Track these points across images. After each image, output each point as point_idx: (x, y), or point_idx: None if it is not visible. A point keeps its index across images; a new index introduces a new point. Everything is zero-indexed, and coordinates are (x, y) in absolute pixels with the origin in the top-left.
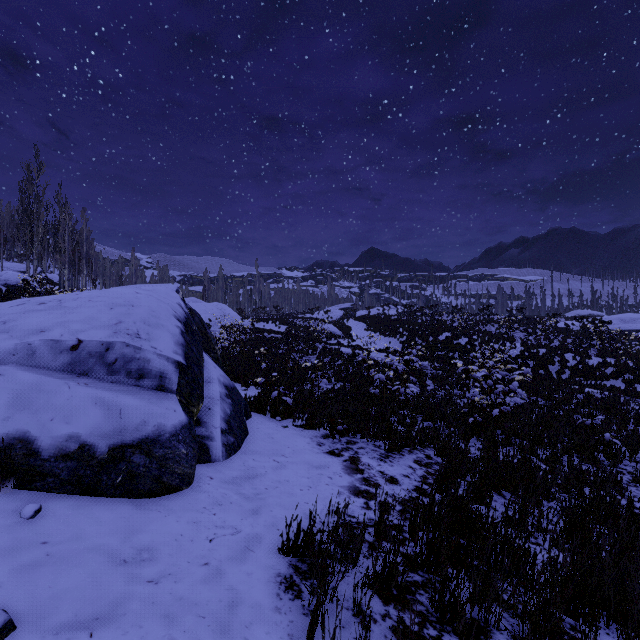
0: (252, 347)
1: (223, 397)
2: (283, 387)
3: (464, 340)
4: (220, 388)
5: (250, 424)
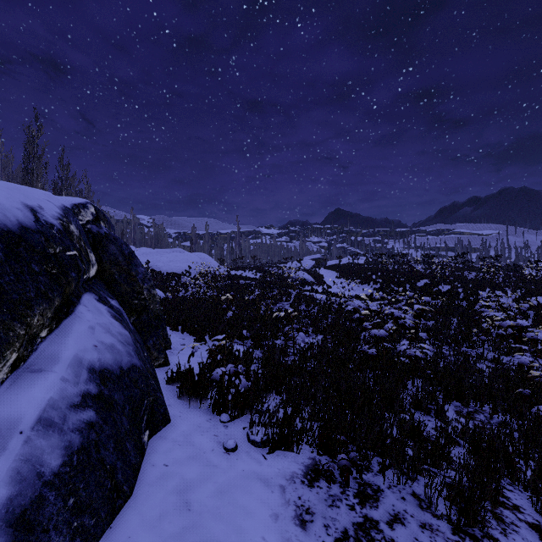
0: (225, 293)
1: (56, 413)
2: (250, 341)
3: (445, 287)
4: (63, 385)
5: (154, 450)
